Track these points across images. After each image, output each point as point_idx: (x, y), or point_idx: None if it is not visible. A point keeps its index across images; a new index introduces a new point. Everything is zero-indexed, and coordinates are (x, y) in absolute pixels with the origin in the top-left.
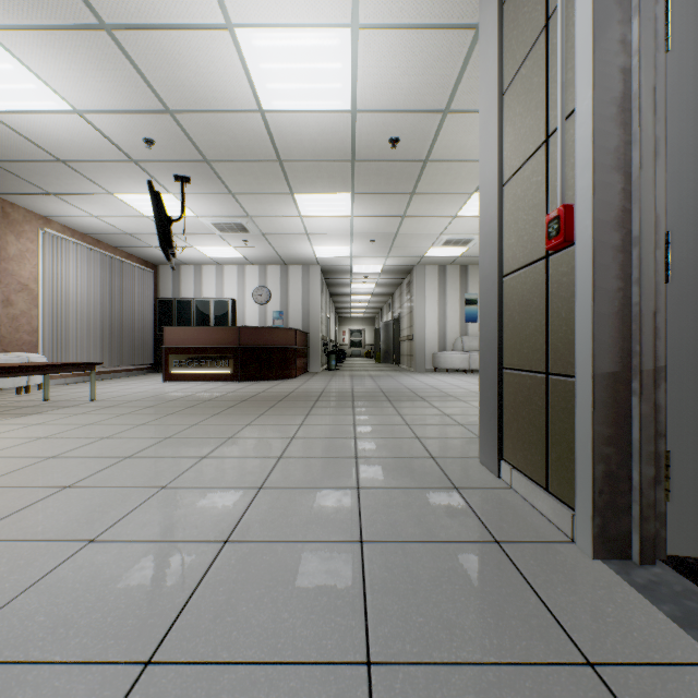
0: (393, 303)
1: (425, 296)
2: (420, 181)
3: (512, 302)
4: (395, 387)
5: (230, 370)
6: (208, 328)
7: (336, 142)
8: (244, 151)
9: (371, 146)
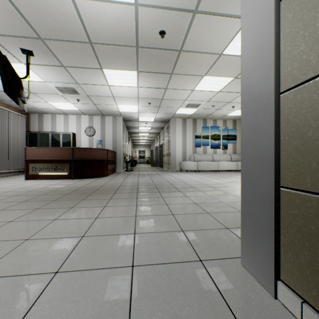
0: (159, 137)
1: (176, 133)
2: (176, 65)
3: (299, 117)
4: (161, 182)
5: (67, 172)
6: (54, 148)
7: (126, 30)
8: (65, 32)
9: (148, 36)
